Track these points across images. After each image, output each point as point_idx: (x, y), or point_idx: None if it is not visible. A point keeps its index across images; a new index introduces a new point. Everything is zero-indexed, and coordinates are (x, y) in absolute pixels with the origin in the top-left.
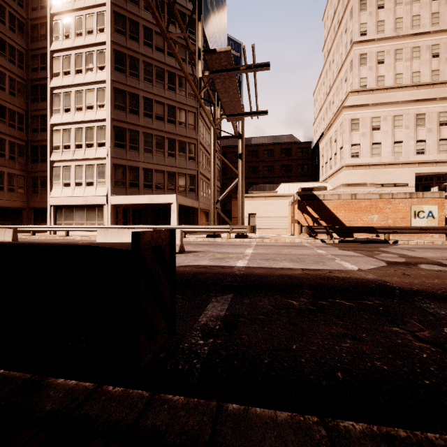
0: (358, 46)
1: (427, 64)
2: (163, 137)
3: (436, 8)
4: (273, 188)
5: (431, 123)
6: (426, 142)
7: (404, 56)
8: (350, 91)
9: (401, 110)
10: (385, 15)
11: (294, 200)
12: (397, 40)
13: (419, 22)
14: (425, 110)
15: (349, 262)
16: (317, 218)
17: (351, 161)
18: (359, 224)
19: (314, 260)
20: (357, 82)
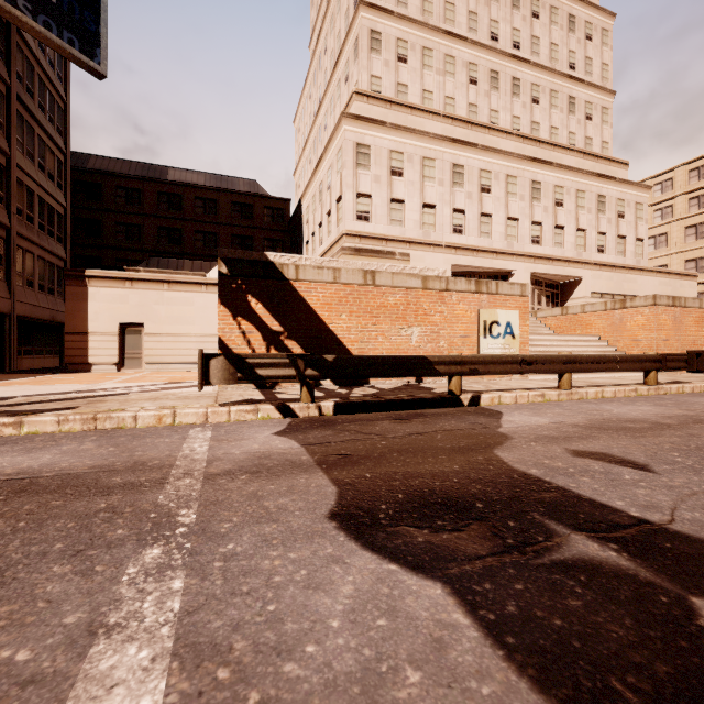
0: (368, 12)
1: (464, 91)
2: None
3: (474, 5)
4: (201, 270)
5: (471, 184)
6: (465, 214)
7: (435, 65)
8: (355, 91)
9: (434, 150)
10: None
11: None
12: (426, 32)
13: (454, 16)
14: (464, 160)
15: None
16: (279, 334)
17: (357, 227)
18: (382, 350)
19: None
20: (366, 80)
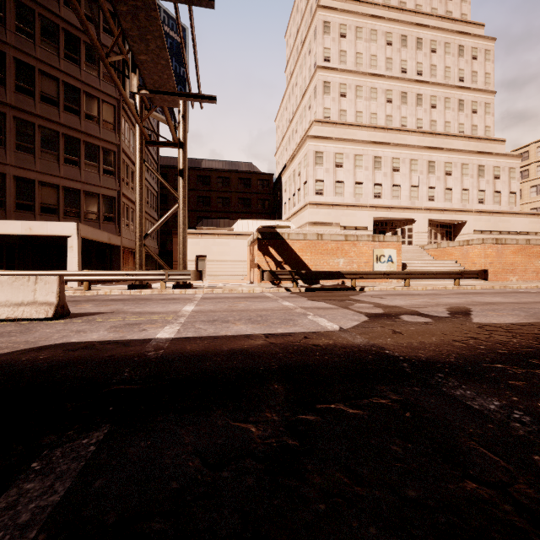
0: (322, 72)
1: (383, 108)
2: (55, 132)
3: (390, 53)
4: (229, 225)
5: (386, 167)
6: (382, 186)
7: (364, 95)
8: (314, 120)
9: (362, 149)
10: (347, 46)
11: (254, 239)
12: (358, 76)
13: (376, 63)
14: (382, 153)
15: (325, 317)
16: (281, 262)
17: (315, 199)
18: (325, 269)
19: (281, 318)
20: (321, 111)
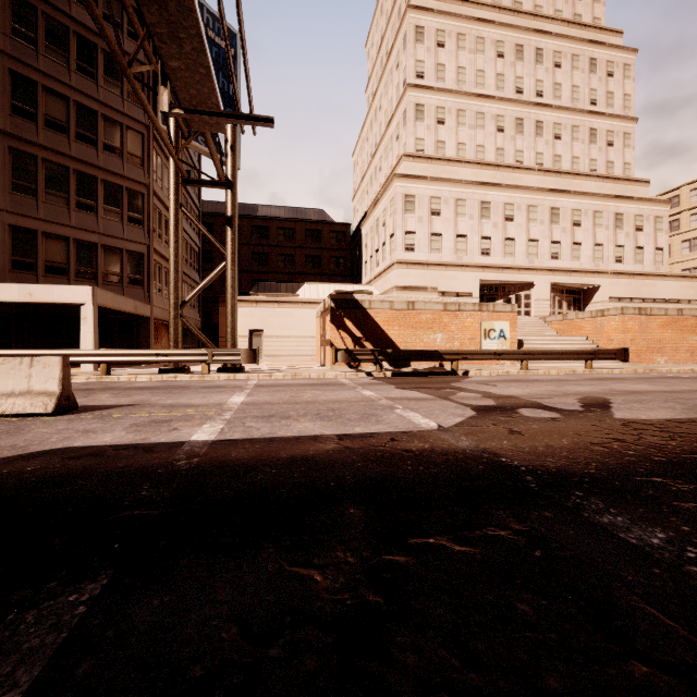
0: (414, 91)
1: (492, 139)
2: (65, 168)
3: (502, 68)
4: (292, 290)
5: (496, 216)
6: (491, 240)
7: (468, 122)
8: (403, 154)
9: (465, 192)
10: (446, 58)
11: (325, 308)
12: (460, 98)
13: (484, 81)
14: (491, 197)
15: (419, 412)
16: (360, 338)
17: (405, 256)
18: (418, 347)
19: (360, 413)
20: (412, 142)
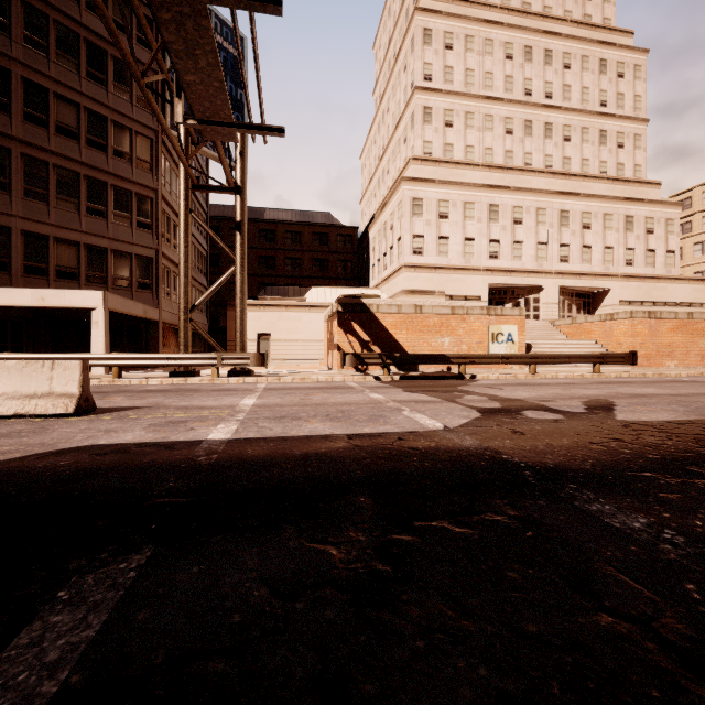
0: (422, 94)
1: (501, 141)
2: (75, 174)
3: (510, 70)
4: (300, 294)
5: (505, 219)
6: (500, 243)
7: (476, 124)
8: (411, 157)
9: (473, 195)
10: (454, 61)
11: (333, 312)
12: (468, 100)
13: (492, 83)
14: (499, 200)
15: (425, 413)
16: (368, 342)
17: (413, 260)
18: (426, 351)
19: (369, 414)
20: (420, 145)
